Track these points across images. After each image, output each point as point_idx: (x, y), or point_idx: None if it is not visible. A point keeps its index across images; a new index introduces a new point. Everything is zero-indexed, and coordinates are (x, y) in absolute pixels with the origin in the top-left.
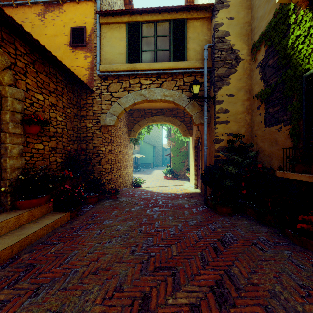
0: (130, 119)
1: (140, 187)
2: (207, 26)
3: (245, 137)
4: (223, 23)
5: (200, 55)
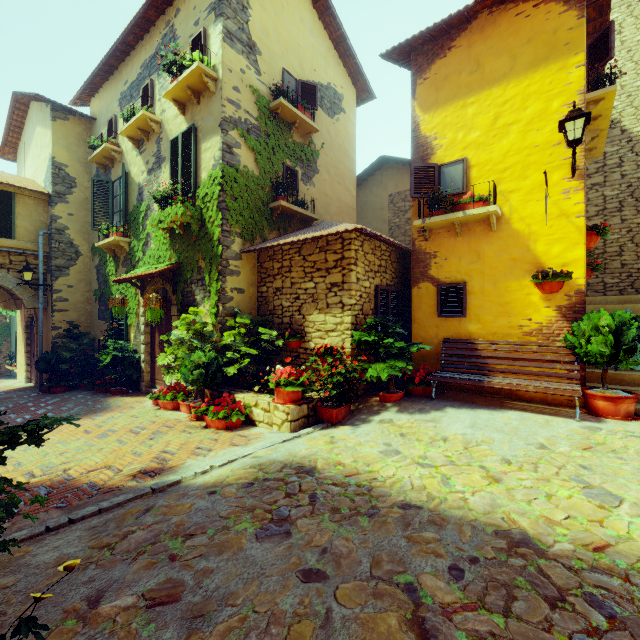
0: None
1: None
2: (44, 208)
3: (86, 324)
4: (62, 217)
5: (34, 236)
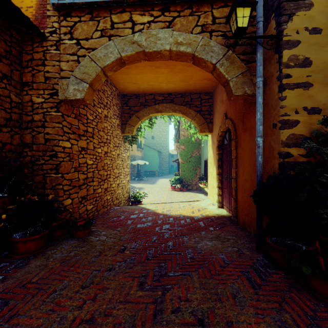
0: (124, 108)
1: (140, 202)
2: None
3: None
4: None
5: None
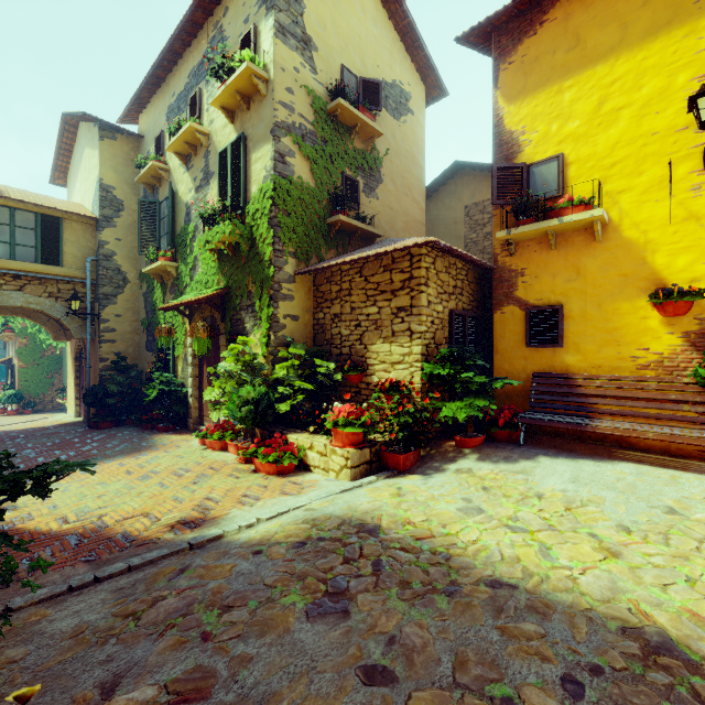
0: None
1: None
2: (92, 233)
3: (134, 356)
4: (110, 242)
5: (82, 263)
